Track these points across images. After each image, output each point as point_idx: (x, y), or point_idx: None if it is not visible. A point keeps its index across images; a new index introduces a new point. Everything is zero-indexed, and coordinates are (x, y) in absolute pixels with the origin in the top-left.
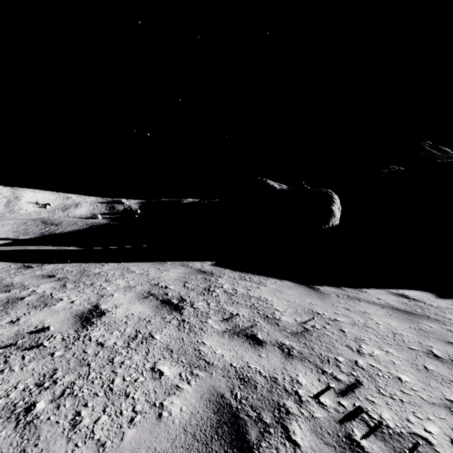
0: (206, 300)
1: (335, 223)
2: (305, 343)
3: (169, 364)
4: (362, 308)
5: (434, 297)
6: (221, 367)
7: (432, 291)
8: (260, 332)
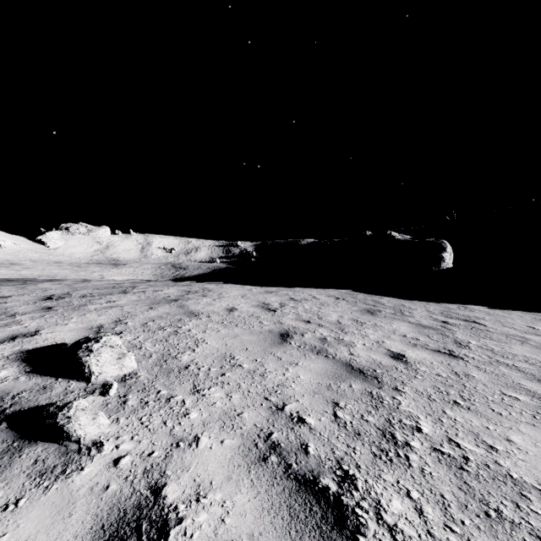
0: (354, 299)
1: (445, 266)
2: (393, 308)
3: (349, 305)
4: (430, 306)
5: (484, 308)
6: (364, 307)
7: (489, 307)
8: (376, 305)
